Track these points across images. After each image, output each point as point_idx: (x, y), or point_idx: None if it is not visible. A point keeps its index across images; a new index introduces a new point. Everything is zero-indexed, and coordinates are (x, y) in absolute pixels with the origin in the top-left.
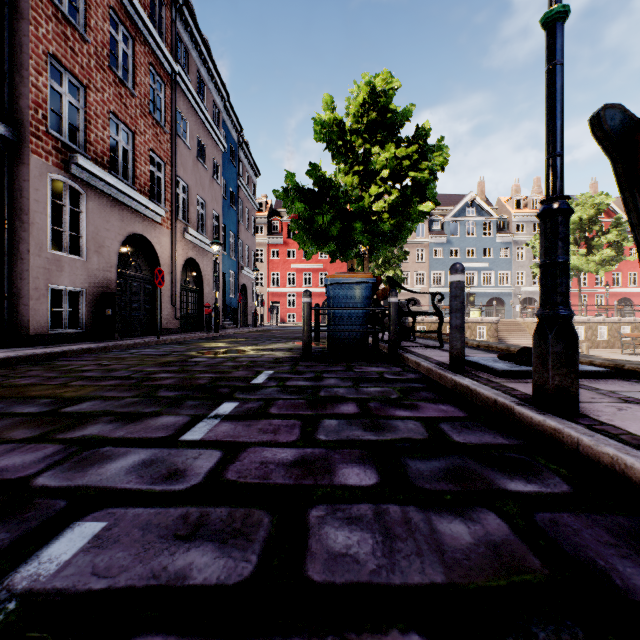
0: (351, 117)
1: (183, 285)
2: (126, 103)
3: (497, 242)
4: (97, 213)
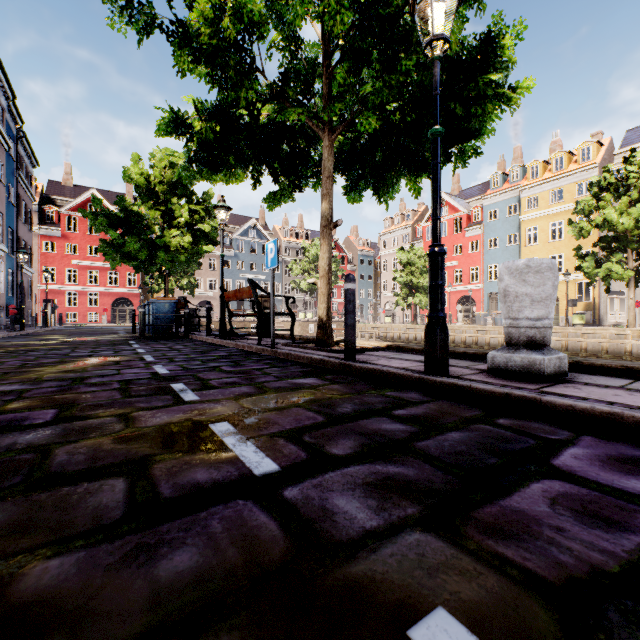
0: (155, 173)
1: None
2: None
3: None
4: None
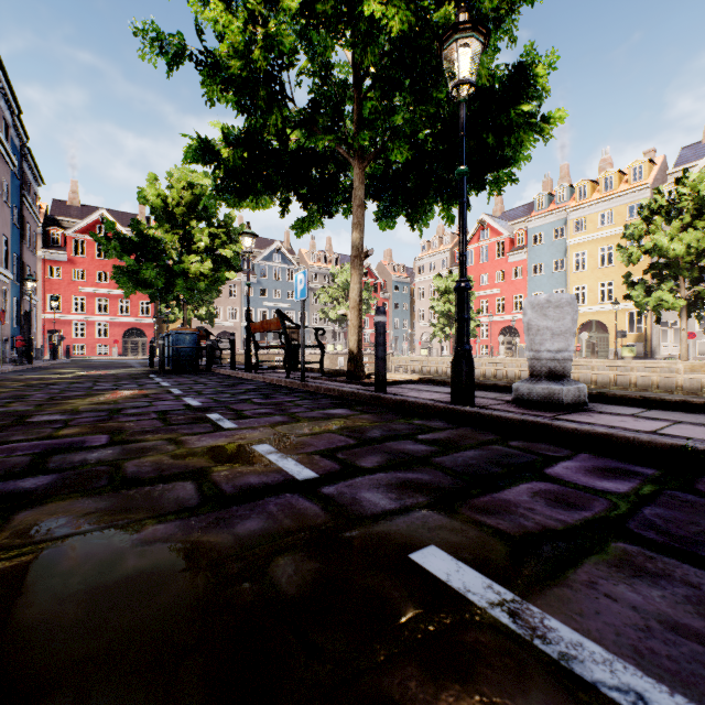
0: (173, 194)
1: None
2: None
3: None
4: None
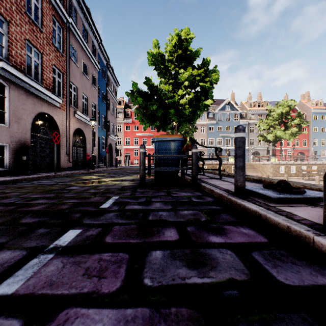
0: (168, 52)
1: (74, 143)
2: (37, 35)
3: (241, 124)
4: (17, 99)
